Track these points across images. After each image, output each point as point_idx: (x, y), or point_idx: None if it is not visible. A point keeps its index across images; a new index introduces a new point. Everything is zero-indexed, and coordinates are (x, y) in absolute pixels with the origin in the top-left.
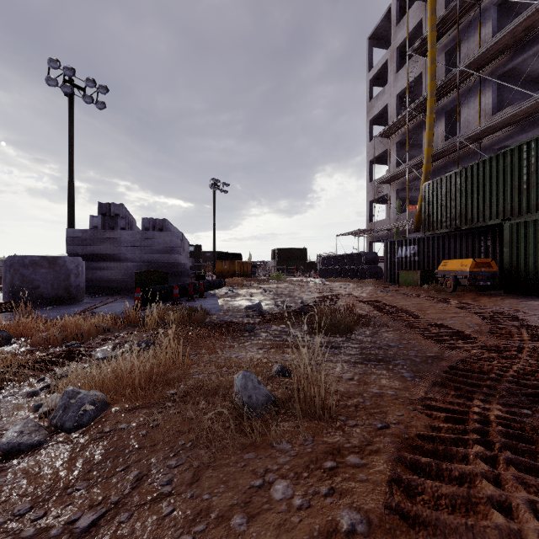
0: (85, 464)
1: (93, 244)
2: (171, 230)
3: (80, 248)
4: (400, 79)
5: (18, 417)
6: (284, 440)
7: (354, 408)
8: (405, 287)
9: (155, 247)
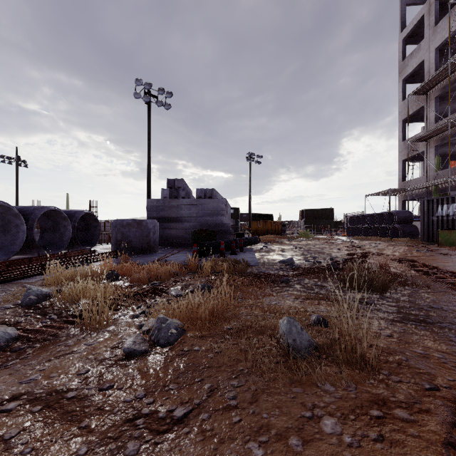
0: (174, 371)
1: (164, 210)
2: (217, 197)
3: (155, 213)
4: (439, 31)
5: (130, 331)
6: (327, 382)
7: (397, 364)
8: (447, 247)
9: (206, 211)
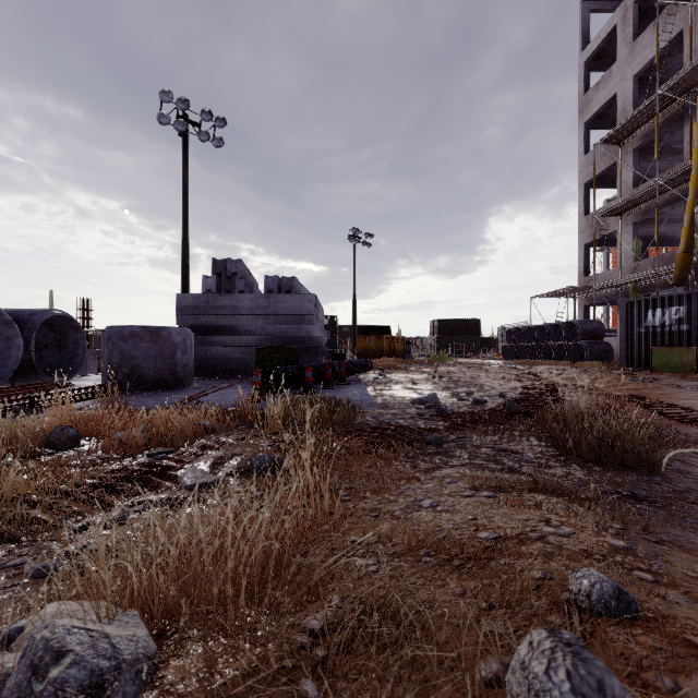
0: None
1: (207, 313)
2: (301, 292)
3: (191, 317)
4: (640, 50)
5: None
6: None
7: None
8: (668, 374)
9: (281, 315)
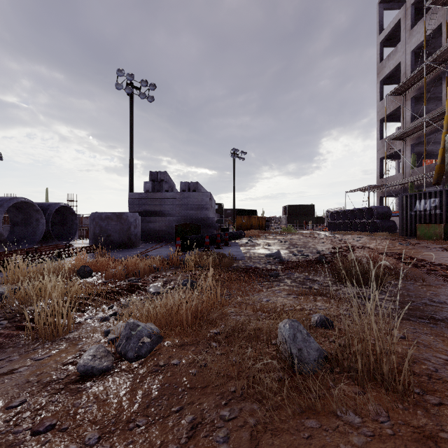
0: (144, 398)
1: (146, 203)
2: (201, 191)
3: (137, 206)
4: (415, 35)
5: (93, 339)
6: (348, 408)
7: (427, 377)
8: (425, 240)
9: (190, 204)
